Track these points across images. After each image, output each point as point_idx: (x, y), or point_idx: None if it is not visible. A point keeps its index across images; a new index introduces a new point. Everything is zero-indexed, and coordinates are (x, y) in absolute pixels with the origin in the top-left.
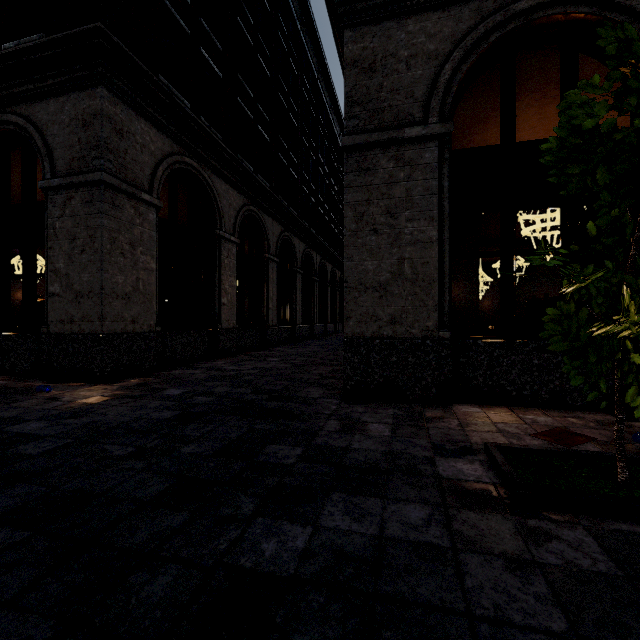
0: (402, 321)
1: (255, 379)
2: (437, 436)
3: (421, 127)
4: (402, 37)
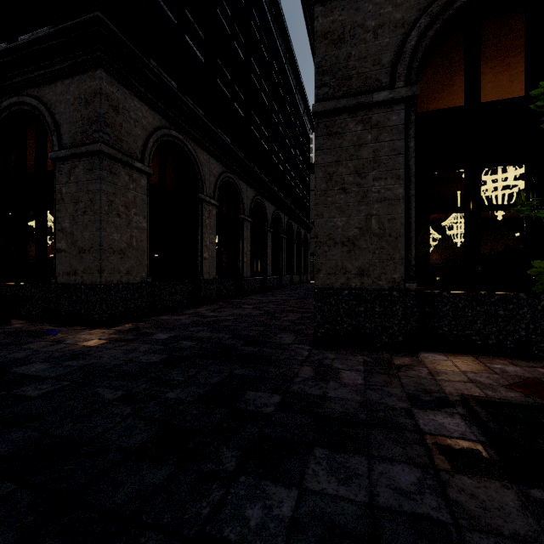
0: (369, 273)
1: (233, 325)
2: (410, 385)
3: (388, 91)
4: (369, 8)
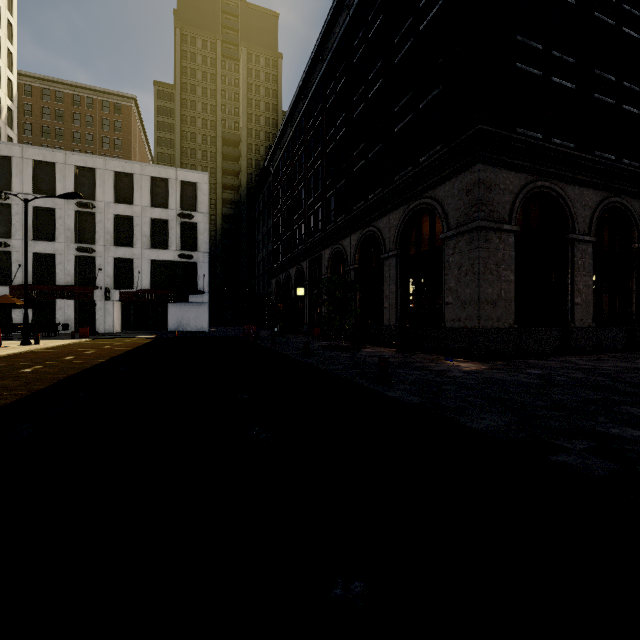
0: None
1: (614, 373)
2: None
3: None
4: None
